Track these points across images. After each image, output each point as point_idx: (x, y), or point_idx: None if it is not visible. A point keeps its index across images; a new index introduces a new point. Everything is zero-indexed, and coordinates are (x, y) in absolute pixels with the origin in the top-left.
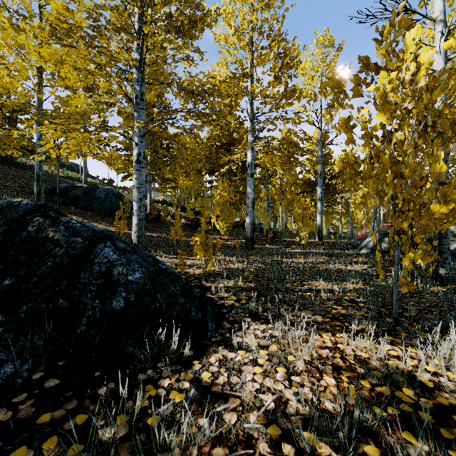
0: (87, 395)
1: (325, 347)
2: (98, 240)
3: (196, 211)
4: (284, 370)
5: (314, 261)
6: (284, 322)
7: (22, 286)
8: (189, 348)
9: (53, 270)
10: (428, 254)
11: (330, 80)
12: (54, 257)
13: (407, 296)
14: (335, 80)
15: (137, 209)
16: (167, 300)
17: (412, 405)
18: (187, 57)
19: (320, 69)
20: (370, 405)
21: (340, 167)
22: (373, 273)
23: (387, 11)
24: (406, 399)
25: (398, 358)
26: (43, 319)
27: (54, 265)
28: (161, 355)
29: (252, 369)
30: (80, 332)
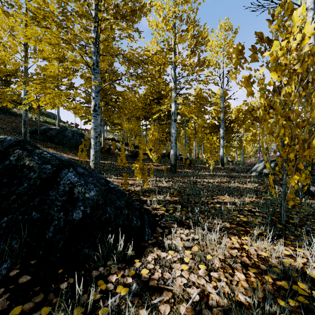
0: (51, 289)
1: (234, 247)
2: (63, 167)
3: (135, 146)
4: (205, 267)
5: (219, 181)
6: (202, 227)
7: (4, 202)
8: (132, 249)
9: (28, 190)
10: (307, 176)
11: (235, 48)
12: (29, 180)
13: (290, 207)
14: (238, 49)
15: (93, 144)
16: (115, 212)
17: (307, 297)
18: (129, 35)
19: (222, 46)
20: (274, 297)
21: (236, 115)
22: (262, 190)
23: (272, 2)
24: (302, 292)
25: (290, 257)
26: (19, 227)
27: (29, 186)
28: (110, 255)
29: (180, 266)
30: (48, 237)
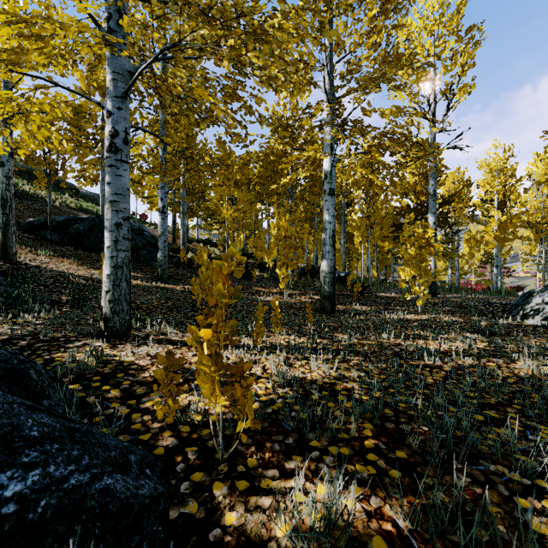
0: None
1: None
2: None
3: (247, 254)
4: None
5: (466, 347)
6: None
7: None
8: None
9: None
10: None
11: None
12: None
13: None
14: None
15: (110, 246)
16: None
17: None
18: None
19: (436, 28)
20: None
21: (450, 189)
22: None
23: None
24: None
25: None
26: None
27: None
28: None
29: None
30: None
